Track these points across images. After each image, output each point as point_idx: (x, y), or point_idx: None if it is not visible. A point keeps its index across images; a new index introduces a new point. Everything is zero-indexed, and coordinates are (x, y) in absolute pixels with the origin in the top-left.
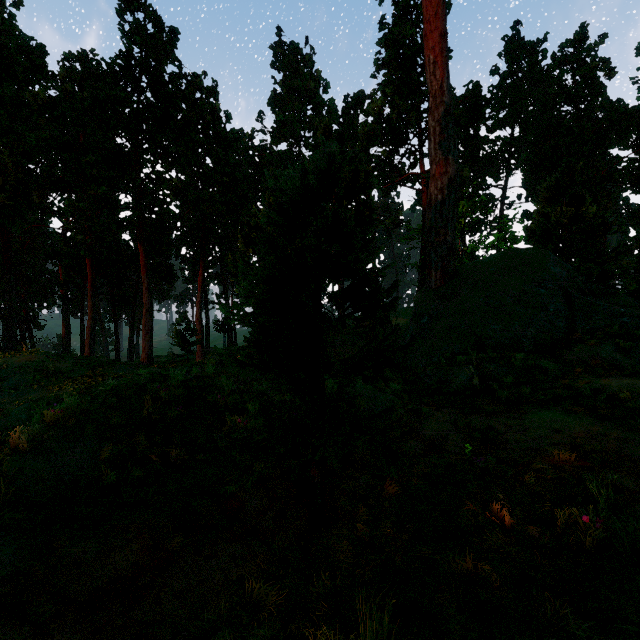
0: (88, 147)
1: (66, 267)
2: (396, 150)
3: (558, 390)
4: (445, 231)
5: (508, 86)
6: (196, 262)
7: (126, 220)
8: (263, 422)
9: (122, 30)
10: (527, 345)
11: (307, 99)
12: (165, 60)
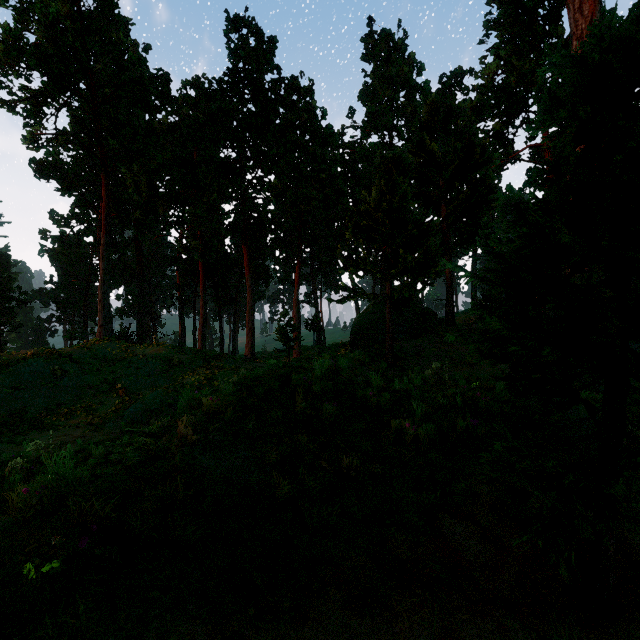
0: (201, 161)
1: (182, 272)
2: (511, 121)
3: None
4: None
5: None
6: (289, 263)
7: (233, 224)
8: (435, 430)
9: (229, 48)
10: None
11: (399, 86)
12: (266, 68)
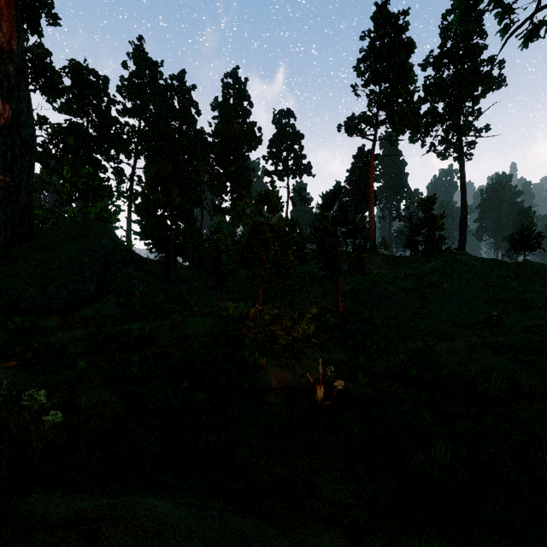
0: None
1: None
2: None
3: (18, 348)
4: (17, 191)
5: (135, 84)
6: None
7: None
8: None
9: None
10: (58, 305)
11: None
12: None
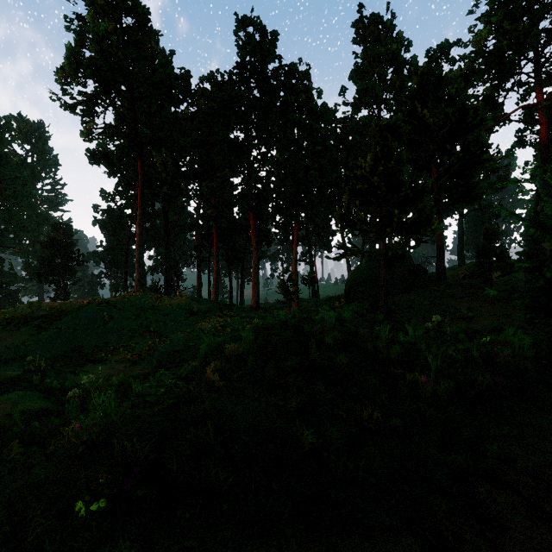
0: (215, 142)
1: (199, 236)
2: (501, 84)
3: None
4: None
5: None
6: (287, 226)
7: (241, 194)
8: (453, 385)
9: (238, 45)
10: None
11: (388, 63)
12: (269, 59)
